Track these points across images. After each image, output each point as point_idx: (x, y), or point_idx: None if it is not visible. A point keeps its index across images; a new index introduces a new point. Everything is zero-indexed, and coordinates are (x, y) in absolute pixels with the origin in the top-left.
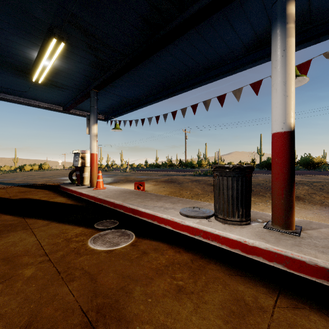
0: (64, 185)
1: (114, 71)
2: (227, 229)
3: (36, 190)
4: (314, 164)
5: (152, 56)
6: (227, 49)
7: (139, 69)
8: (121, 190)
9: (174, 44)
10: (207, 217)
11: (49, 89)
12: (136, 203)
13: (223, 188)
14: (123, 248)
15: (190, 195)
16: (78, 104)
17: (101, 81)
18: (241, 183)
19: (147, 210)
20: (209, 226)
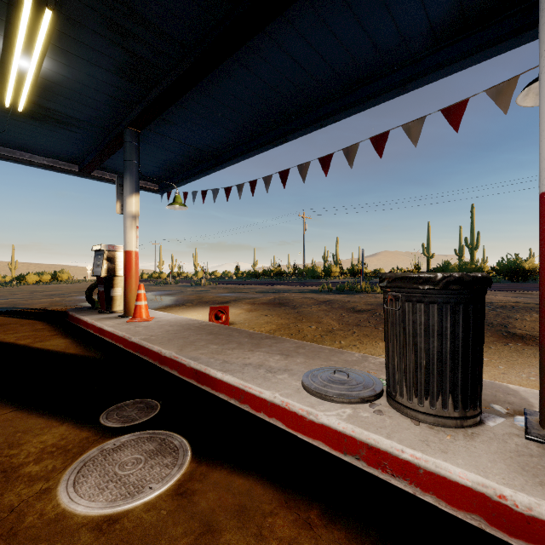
0: (76, 312)
1: (167, 84)
2: (433, 444)
3: (19, 323)
4: (524, 272)
5: (243, 51)
6: (397, 35)
7: (217, 83)
8: (182, 324)
9: (287, 23)
10: (370, 399)
11: (45, 126)
12: (207, 357)
13: (415, 332)
14: (151, 505)
15: (319, 333)
16: (105, 158)
17: (142, 108)
18: (465, 321)
19: (227, 376)
20: (383, 434)
